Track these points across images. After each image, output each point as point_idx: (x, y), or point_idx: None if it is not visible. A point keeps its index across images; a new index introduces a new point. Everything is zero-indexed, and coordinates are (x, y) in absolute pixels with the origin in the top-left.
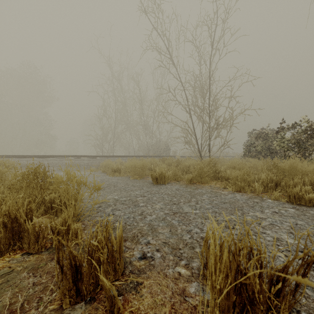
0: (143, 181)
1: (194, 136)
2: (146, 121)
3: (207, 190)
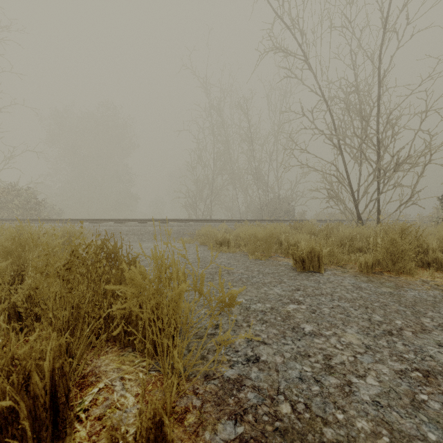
0: (273, 263)
1: (348, 185)
2: (258, 169)
3: (432, 293)
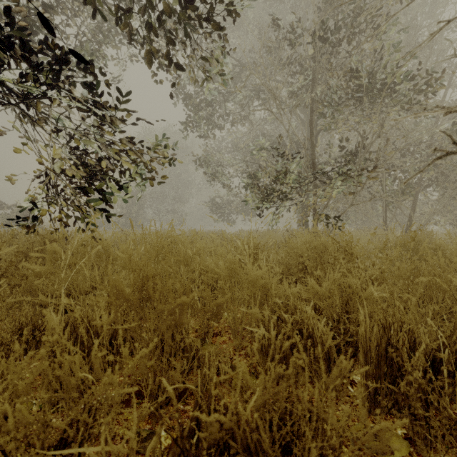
0: None
1: None
2: None
3: None
